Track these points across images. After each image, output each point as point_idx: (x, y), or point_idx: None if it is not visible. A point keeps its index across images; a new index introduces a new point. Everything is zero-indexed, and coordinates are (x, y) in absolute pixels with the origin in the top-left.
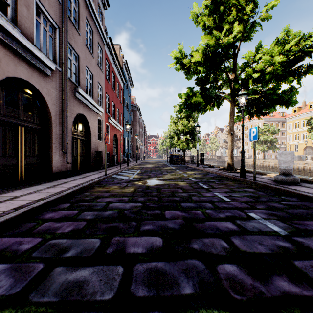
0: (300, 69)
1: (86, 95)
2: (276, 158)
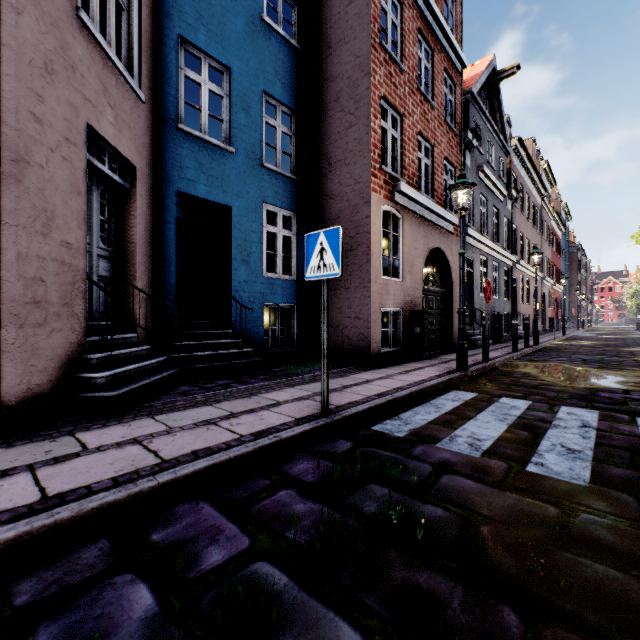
0: None
1: (547, 278)
2: None
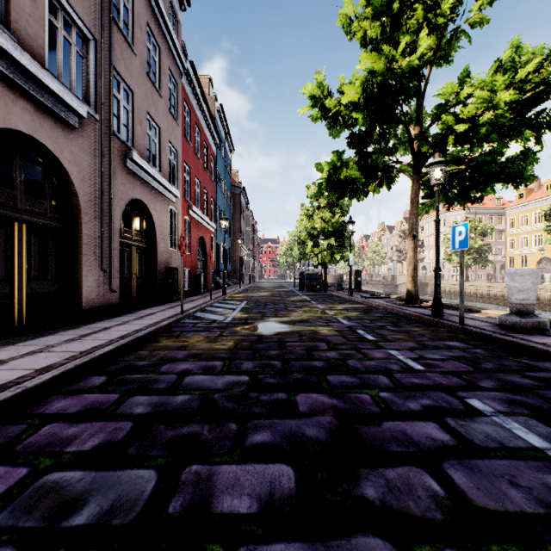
0: (541, 118)
1: (148, 164)
2: (488, 280)
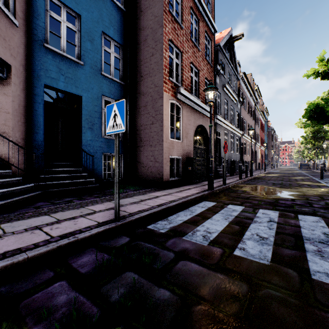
0: None
1: (257, 143)
2: None
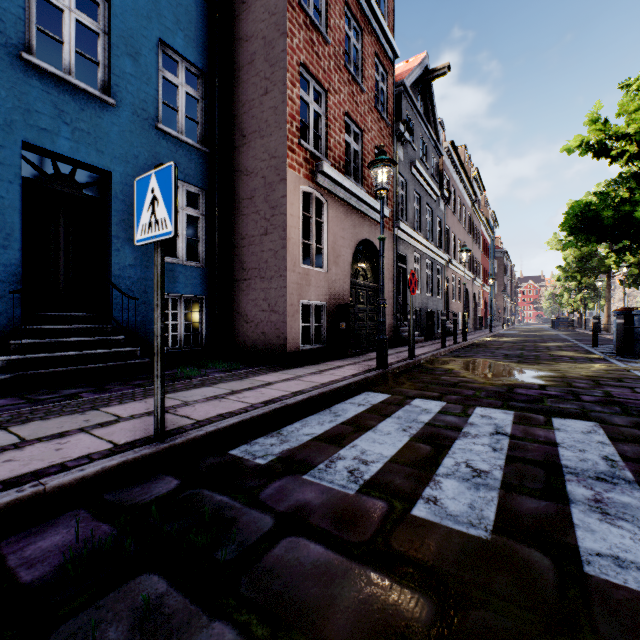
0: None
1: (477, 279)
2: None
